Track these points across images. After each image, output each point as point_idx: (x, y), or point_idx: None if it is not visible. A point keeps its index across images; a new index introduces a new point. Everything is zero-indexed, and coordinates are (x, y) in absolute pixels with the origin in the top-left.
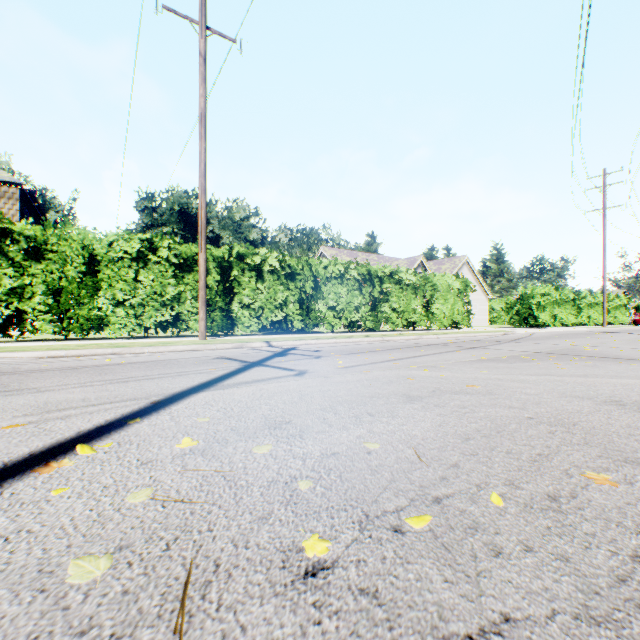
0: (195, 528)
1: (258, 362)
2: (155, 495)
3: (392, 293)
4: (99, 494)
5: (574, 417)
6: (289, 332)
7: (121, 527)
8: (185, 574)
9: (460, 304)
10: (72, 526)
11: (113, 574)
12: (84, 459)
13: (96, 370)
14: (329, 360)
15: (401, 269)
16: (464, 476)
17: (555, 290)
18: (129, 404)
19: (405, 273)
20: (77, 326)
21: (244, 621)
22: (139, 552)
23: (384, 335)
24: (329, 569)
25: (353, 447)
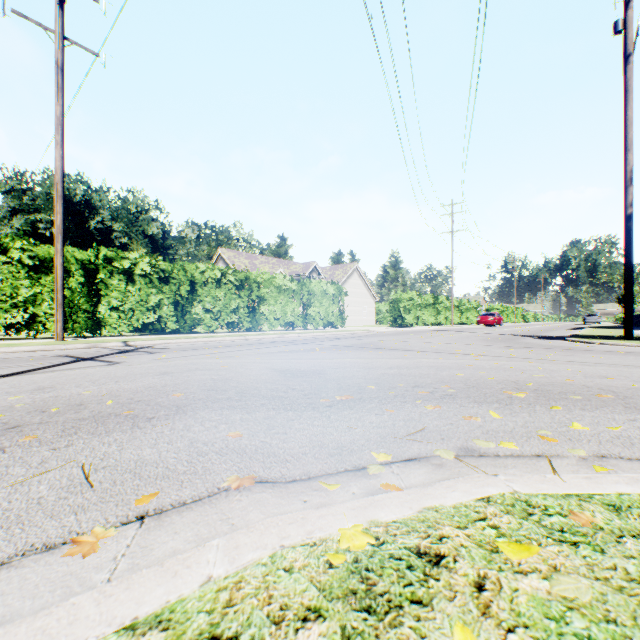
0: None
1: (91, 358)
2: None
3: (270, 297)
4: None
5: (239, 377)
6: (173, 333)
7: None
8: None
9: (336, 307)
10: None
11: None
12: None
13: None
14: (159, 355)
15: (280, 275)
16: (114, 398)
17: (418, 296)
18: None
19: (283, 279)
20: None
21: None
22: None
23: (252, 334)
24: None
25: (75, 393)
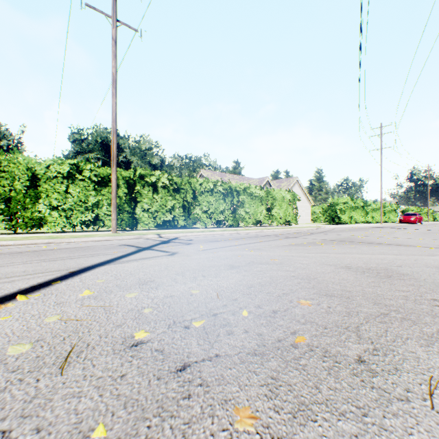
0: (81, 331)
1: (148, 247)
2: (62, 318)
3: (246, 202)
4: (29, 319)
5: (318, 275)
6: (177, 228)
7: (40, 332)
8: (71, 349)
9: (291, 209)
10: (12, 333)
11: (32, 350)
12: (21, 303)
13: (35, 253)
14: (195, 246)
15: (252, 186)
16: (236, 304)
17: (351, 200)
18: (54, 273)
19: (254, 188)
20: (23, 224)
21: (95, 363)
22: (48, 342)
23: (239, 229)
24: (145, 343)
25: (184, 292)
